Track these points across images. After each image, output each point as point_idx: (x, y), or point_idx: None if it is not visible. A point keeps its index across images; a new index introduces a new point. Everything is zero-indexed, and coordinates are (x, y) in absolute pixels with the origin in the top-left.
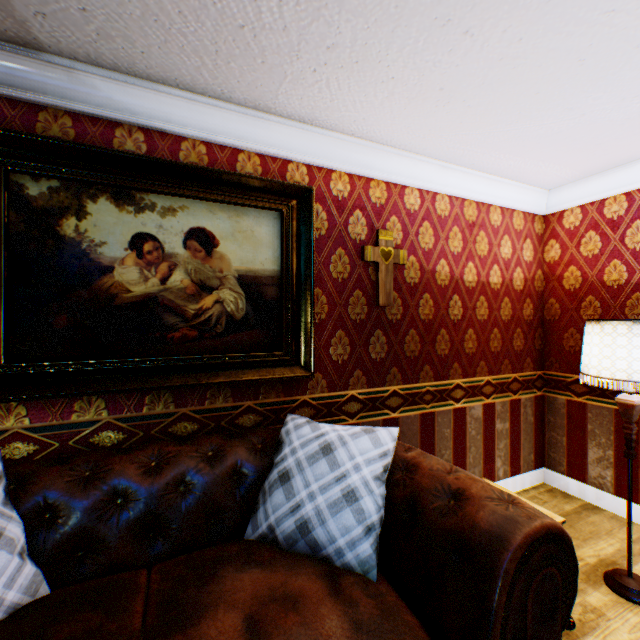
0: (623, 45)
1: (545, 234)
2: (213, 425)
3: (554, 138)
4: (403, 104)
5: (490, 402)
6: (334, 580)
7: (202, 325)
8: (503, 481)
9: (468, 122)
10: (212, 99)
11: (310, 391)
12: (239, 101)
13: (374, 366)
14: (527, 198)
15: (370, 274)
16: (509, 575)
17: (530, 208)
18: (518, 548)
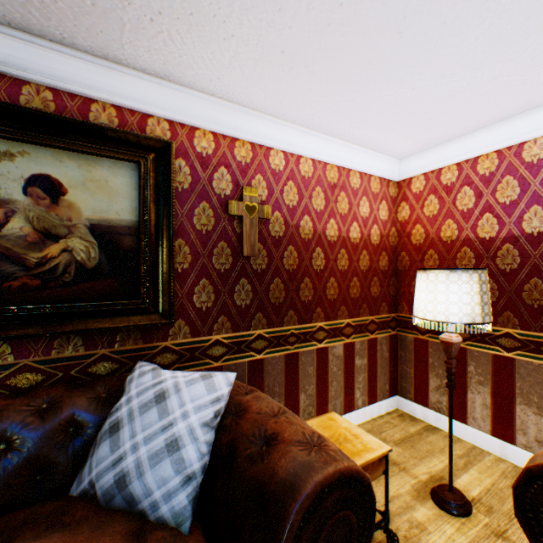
0: (432, 20)
1: (398, 197)
2: (61, 375)
3: (394, 110)
4: (251, 65)
5: (350, 341)
6: (139, 539)
7: (47, 274)
8: (362, 409)
9: (316, 89)
10: (54, 43)
11: (172, 337)
12: (85, 48)
13: (240, 312)
14: (382, 165)
15: (236, 227)
16: (294, 528)
17: (385, 174)
18: (307, 498)
